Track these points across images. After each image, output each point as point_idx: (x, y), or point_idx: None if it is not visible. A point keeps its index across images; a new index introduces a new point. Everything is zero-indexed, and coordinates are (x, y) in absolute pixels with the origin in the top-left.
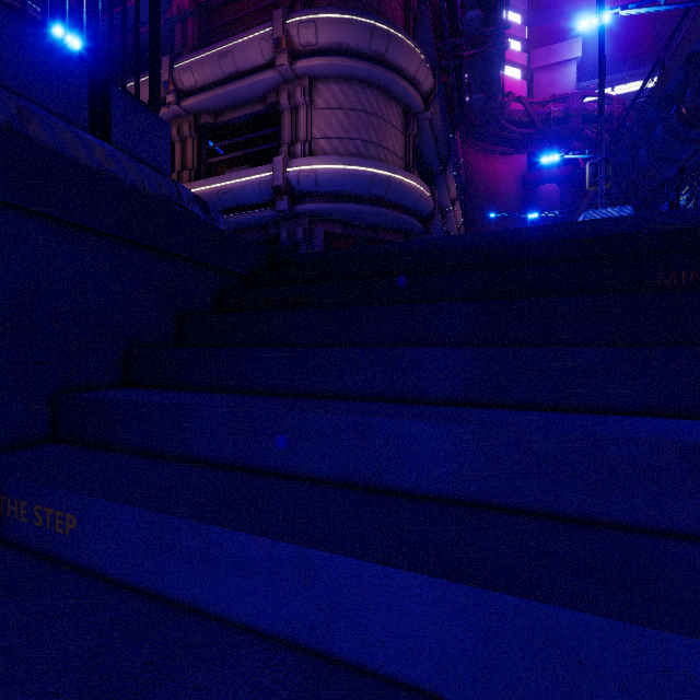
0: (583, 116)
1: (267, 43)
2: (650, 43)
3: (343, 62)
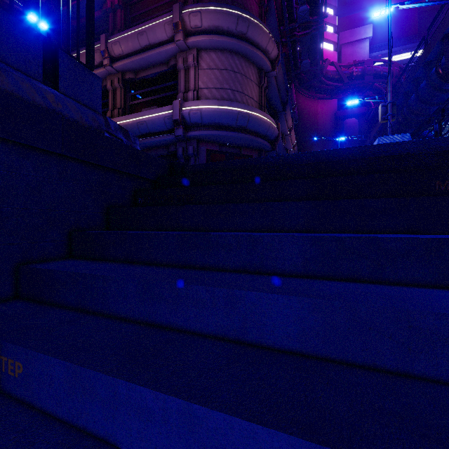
0: (374, 74)
1: (169, 26)
2: (416, 28)
3: (219, 39)
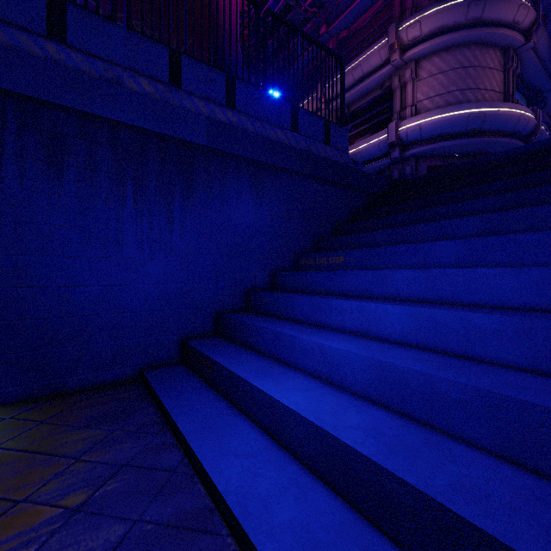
0: None
1: (384, 50)
2: None
3: (443, 39)
